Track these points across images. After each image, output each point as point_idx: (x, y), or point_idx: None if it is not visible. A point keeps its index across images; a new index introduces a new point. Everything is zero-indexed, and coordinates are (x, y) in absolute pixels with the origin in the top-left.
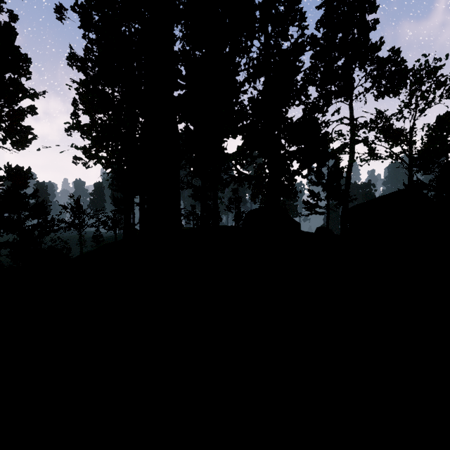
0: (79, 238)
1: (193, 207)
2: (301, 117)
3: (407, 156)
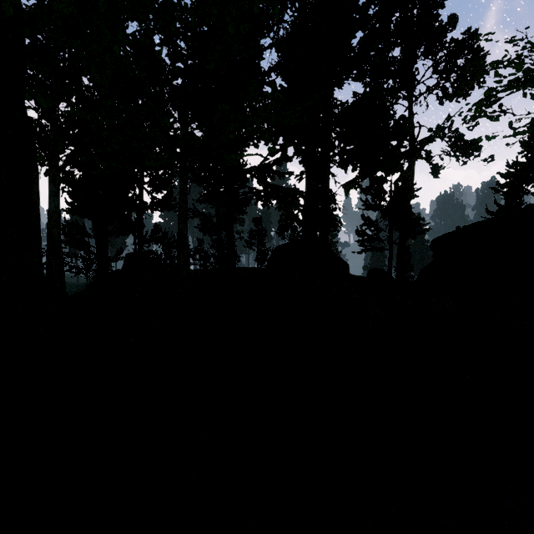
0: None
1: (200, 241)
2: (361, 98)
3: None
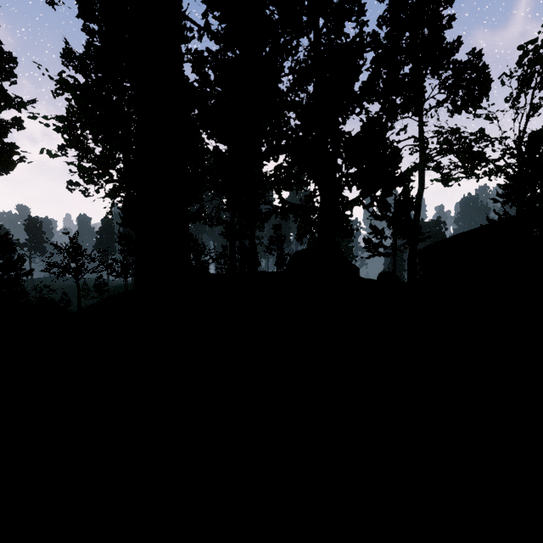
0: (77, 286)
1: (225, 247)
2: (363, 130)
3: (515, 171)
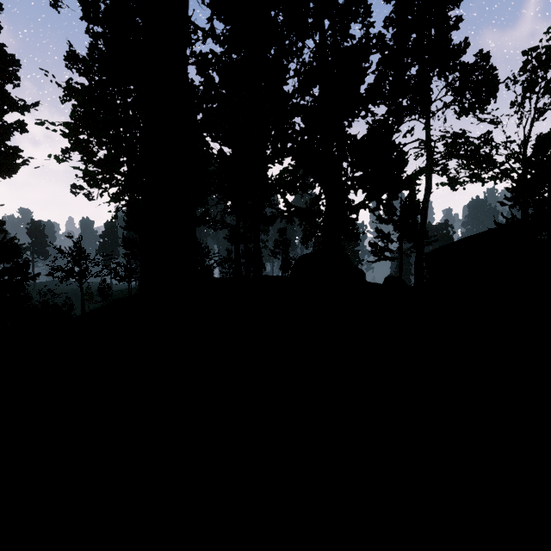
0: (81, 290)
1: (229, 251)
2: (369, 133)
3: (519, 176)
